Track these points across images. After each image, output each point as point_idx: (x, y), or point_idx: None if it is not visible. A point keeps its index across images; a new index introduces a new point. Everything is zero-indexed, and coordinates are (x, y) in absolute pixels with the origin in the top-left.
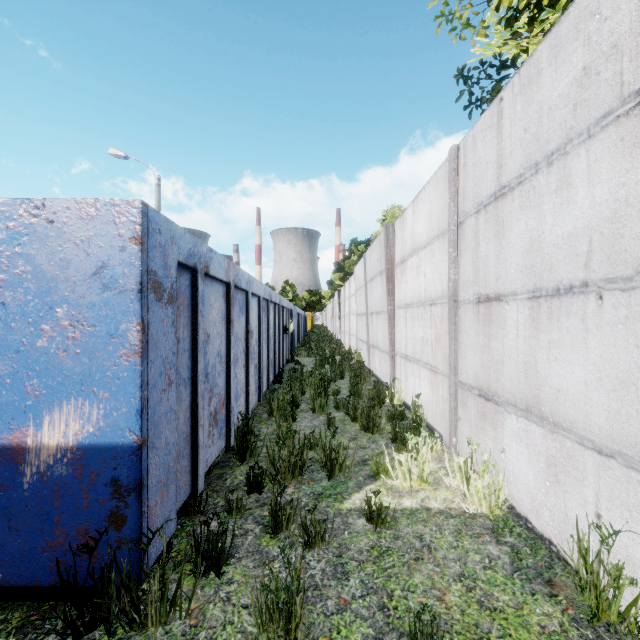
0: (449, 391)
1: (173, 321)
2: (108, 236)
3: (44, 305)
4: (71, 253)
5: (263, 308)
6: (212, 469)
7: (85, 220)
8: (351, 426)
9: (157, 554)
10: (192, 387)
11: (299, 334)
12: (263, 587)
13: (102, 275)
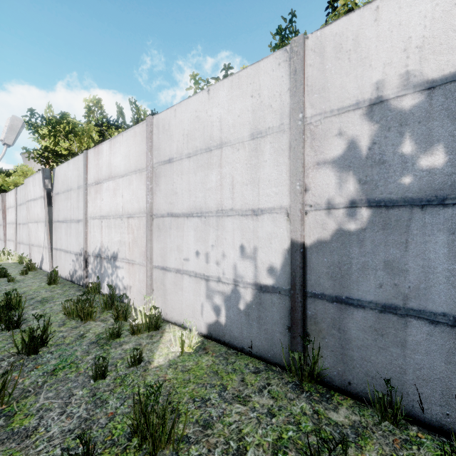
0: (15, 245)
1: None
2: None
3: None
4: None
5: None
6: None
7: None
8: None
9: None
10: None
11: None
12: None
13: None
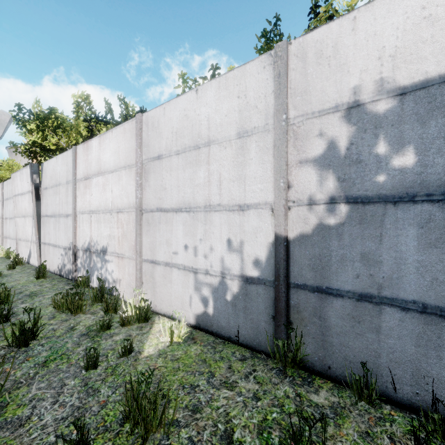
0: (2, 239)
1: None
2: None
3: None
4: None
5: None
6: None
7: None
8: None
9: None
10: None
11: None
12: None
13: None
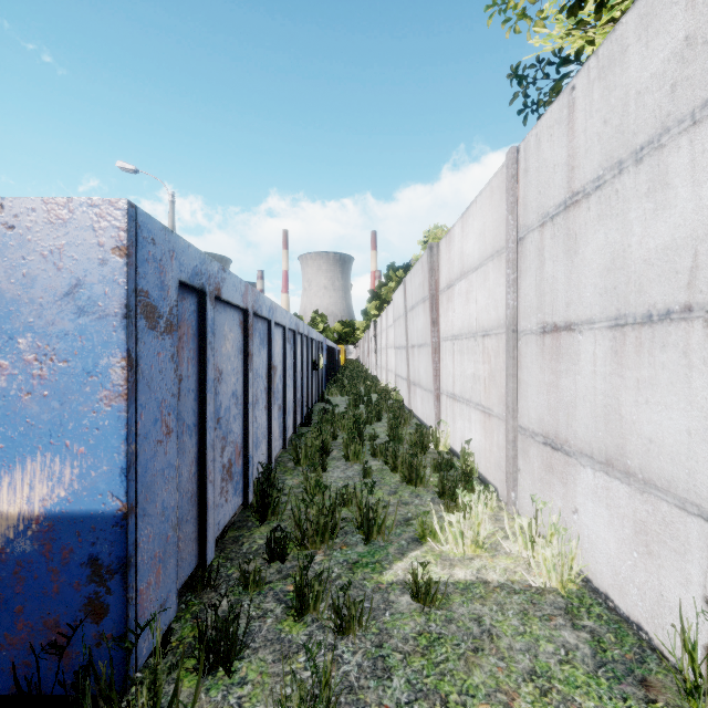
0: (506, 437)
1: (173, 355)
2: (84, 246)
3: (2, 334)
4: (37, 267)
5: (289, 340)
6: (226, 531)
7: (55, 225)
8: (390, 477)
9: (150, 649)
10: (199, 435)
11: (330, 370)
12: (282, 705)
13: (77, 296)
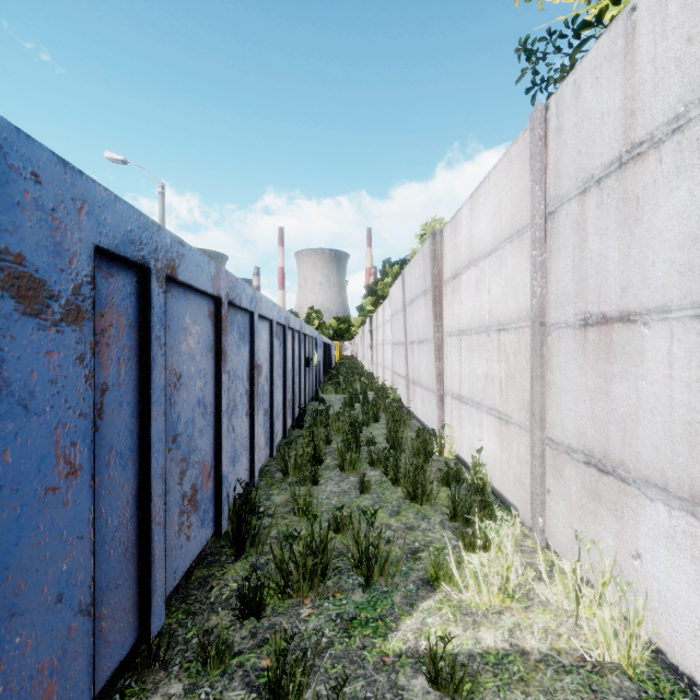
0: (532, 451)
1: (82, 355)
2: None
3: None
4: None
5: (277, 335)
6: (192, 571)
7: None
8: (391, 492)
9: None
10: (141, 463)
11: (325, 366)
12: None
13: None
